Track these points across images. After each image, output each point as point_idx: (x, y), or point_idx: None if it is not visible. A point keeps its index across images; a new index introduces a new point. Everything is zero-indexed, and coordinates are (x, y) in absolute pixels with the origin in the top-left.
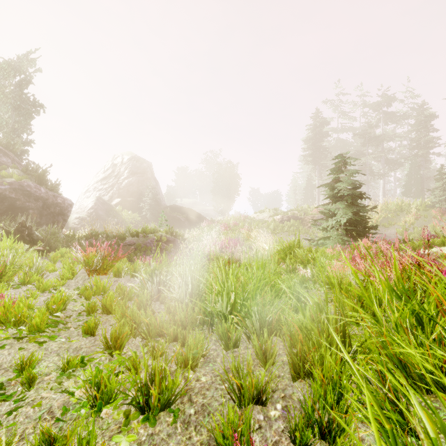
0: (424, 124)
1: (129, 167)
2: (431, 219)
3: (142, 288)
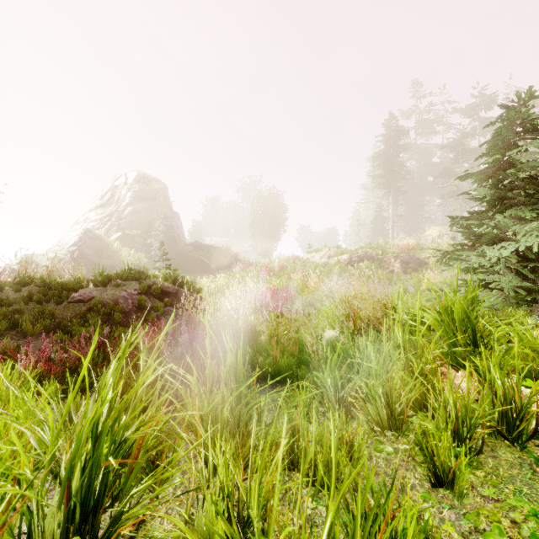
0: None
1: (134, 190)
2: None
3: None
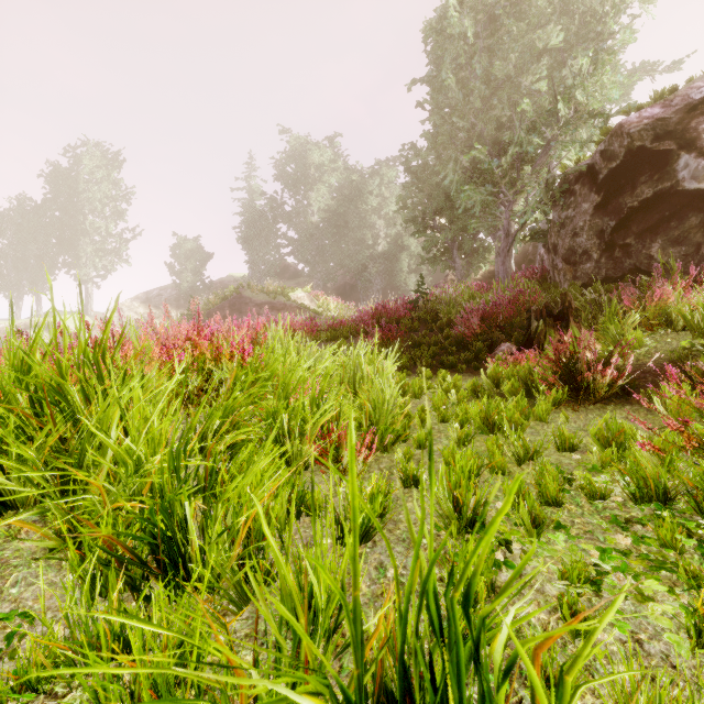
0: None
1: None
2: None
3: None
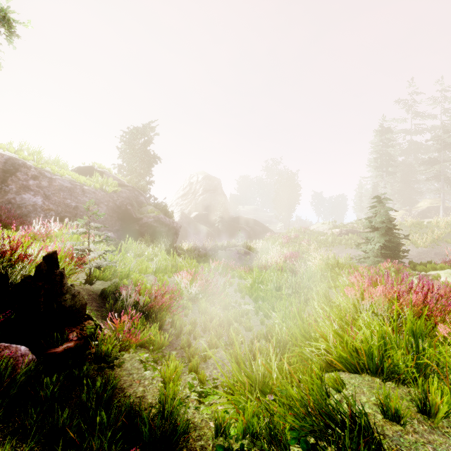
0: None
1: (203, 185)
2: None
3: (254, 284)
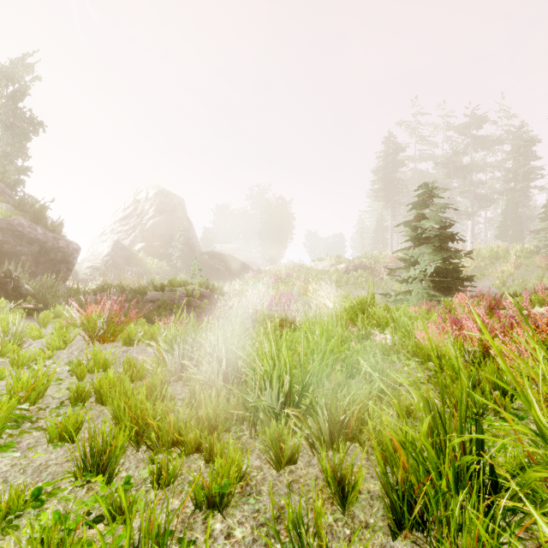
0: (524, 150)
1: (155, 204)
2: (535, 268)
3: (156, 365)
